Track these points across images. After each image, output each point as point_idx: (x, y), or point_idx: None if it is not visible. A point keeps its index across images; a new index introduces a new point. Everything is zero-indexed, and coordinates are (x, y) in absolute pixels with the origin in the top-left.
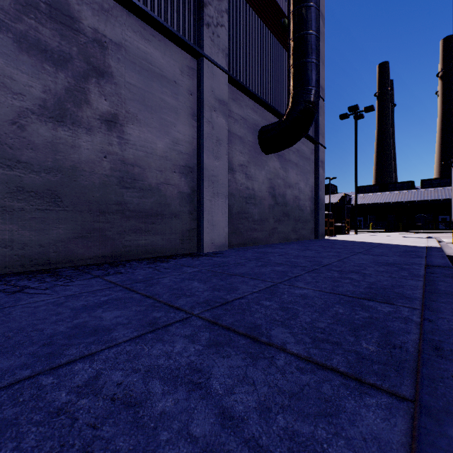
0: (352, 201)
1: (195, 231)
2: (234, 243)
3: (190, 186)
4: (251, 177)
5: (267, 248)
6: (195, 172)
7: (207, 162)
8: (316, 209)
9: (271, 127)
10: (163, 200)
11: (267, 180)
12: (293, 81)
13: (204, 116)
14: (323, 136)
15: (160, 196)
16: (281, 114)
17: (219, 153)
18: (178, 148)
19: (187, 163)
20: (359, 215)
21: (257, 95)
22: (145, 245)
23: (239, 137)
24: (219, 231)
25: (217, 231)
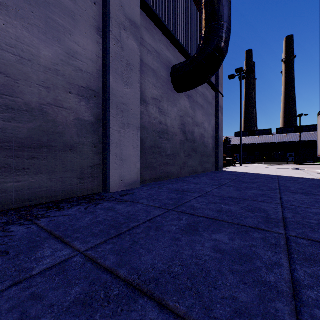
0: (231, 142)
1: (101, 167)
2: (147, 179)
3: (94, 113)
4: (164, 112)
5: (181, 184)
6: (100, 97)
7: (114, 86)
8: (216, 146)
9: (183, 64)
10: (52, 127)
11: (179, 117)
12: (206, 16)
13: (112, 31)
14: (221, 86)
15: (46, 121)
16: (191, 56)
17: (130, 80)
18: (76, 63)
19: (89, 84)
20: (236, 152)
21: (170, 31)
22: (17, 189)
23: (152, 70)
24: (129, 166)
25: (128, 167)
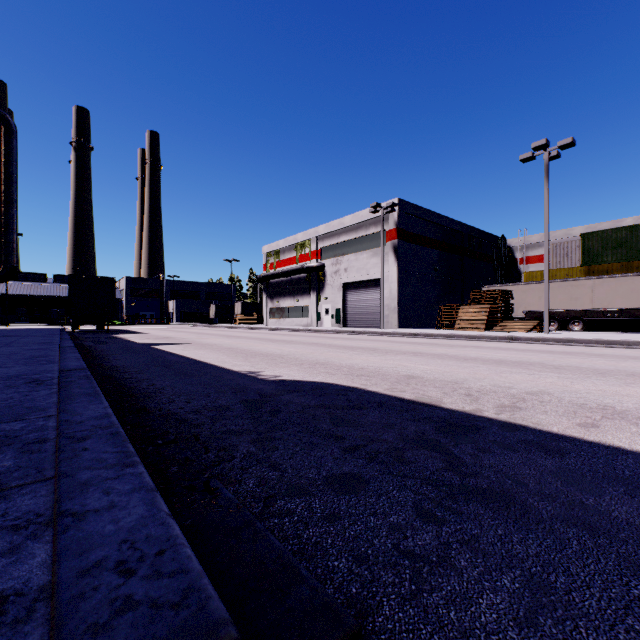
0: None
1: None
2: None
3: None
4: None
5: None
6: None
7: None
8: None
9: None
10: None
11: None
12: (6, 259)
13: None
14: None
15: None
16: None
17: None
18: None
19: None
20: None
21: None
22: None
23: None
24: None
25: None
